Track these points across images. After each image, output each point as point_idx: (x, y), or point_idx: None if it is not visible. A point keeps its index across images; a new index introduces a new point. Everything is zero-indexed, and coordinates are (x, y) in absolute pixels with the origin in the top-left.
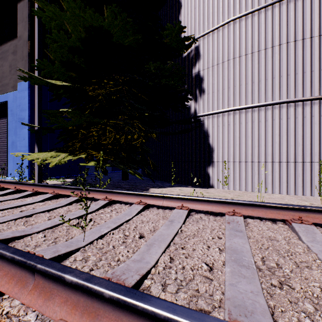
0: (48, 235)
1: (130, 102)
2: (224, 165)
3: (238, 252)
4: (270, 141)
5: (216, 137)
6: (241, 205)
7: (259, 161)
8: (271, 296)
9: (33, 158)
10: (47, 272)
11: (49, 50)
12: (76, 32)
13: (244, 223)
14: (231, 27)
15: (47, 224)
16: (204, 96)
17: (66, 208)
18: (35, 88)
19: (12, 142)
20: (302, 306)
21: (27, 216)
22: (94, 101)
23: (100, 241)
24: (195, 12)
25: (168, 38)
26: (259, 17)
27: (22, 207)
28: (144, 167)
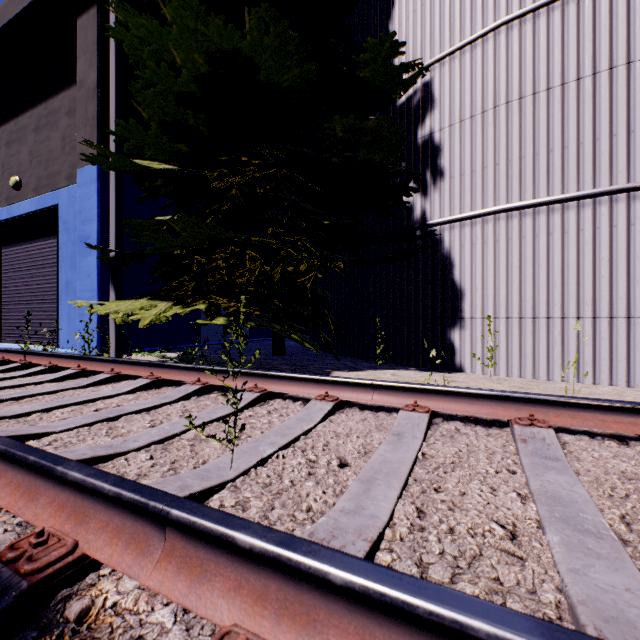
0: (158, 456)
1: (292, 200)
2: (487, 325)
3: (566, 503)
4: (589, 273)
5: (469, 267)
6: (546, 404)
7: (564, 316)
8: None
9: (110, 311)
10: (194, 525)
11: (140, 100)
12: (190, 64)
13: (558, 443)
14: (501, 38)
15: (152, 435)
16: (441, 184)
17: (179, 405)
18: (111, 178)
19: (67, 283)
20: None
21: (110, 419)
22: (220, 201)
23: (263, 470)
24: (424, 13)
25: (368, 68)
26: (565, 12)
27: (96, 402)
28: (319, 330)
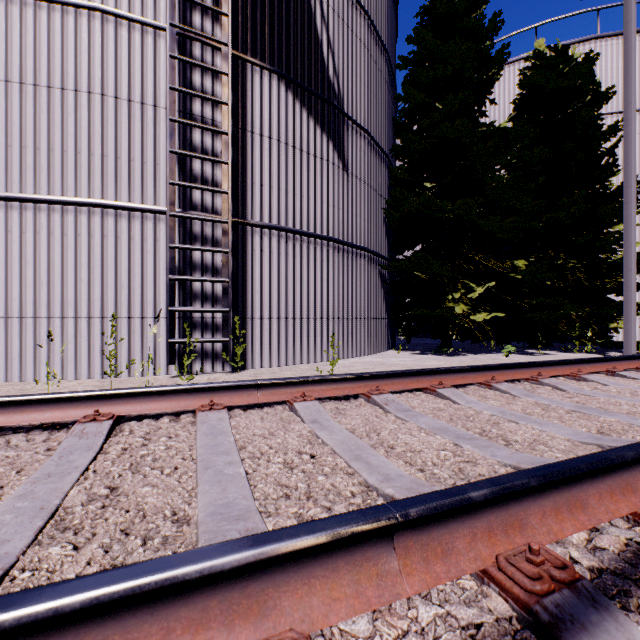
0: None
1: None
2: None
3: None
4: (72, 275)
5: None
6: None
7: (51, 315)
8: None
9: None
10: None
11: None
12: None
13: None
14: None
15: None
16: None
17: None
18: None
19: None
20: None
21: None
22: None
23: None
24: None
25: None
26: (52, 17)
27: None
28: None
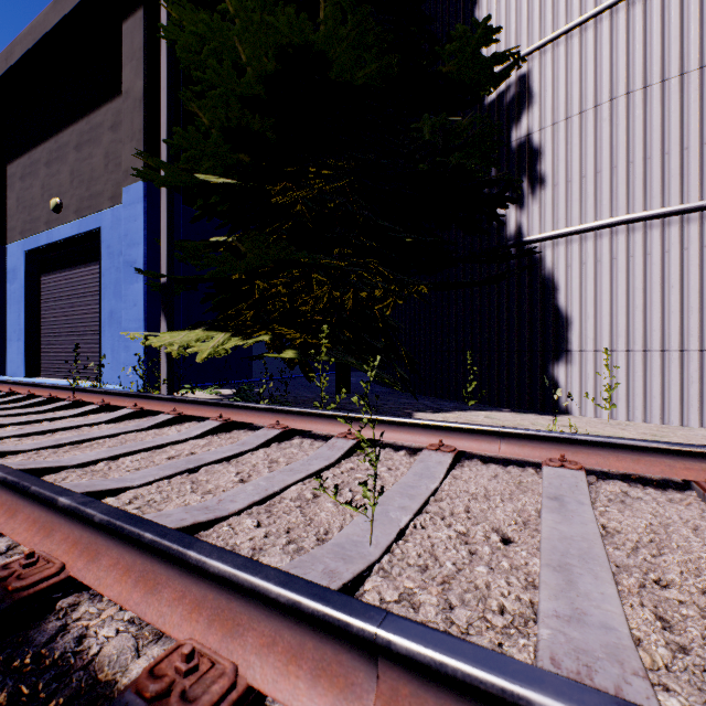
0: (265, 522)
1: (366, 216)
2: (604, 359)
3: None
4: None
5: (577, 291)
6: None
7: (703, 348)
8: None
9: (164, 343)
10: (443, 668)
11: (202, 104)
12: (256, 61)
13: None
14: (619, 16)
15: (249, 493)
16: (542, 194)
17: (262, 453)
18: (162, 196)
19: (111, 312)
20: None
21: (189, 471)
22: (280, 219)
23: (408, 546)
24: None
25: (454, 61)
26: None
27: (165, 448)
28: (394, 365)
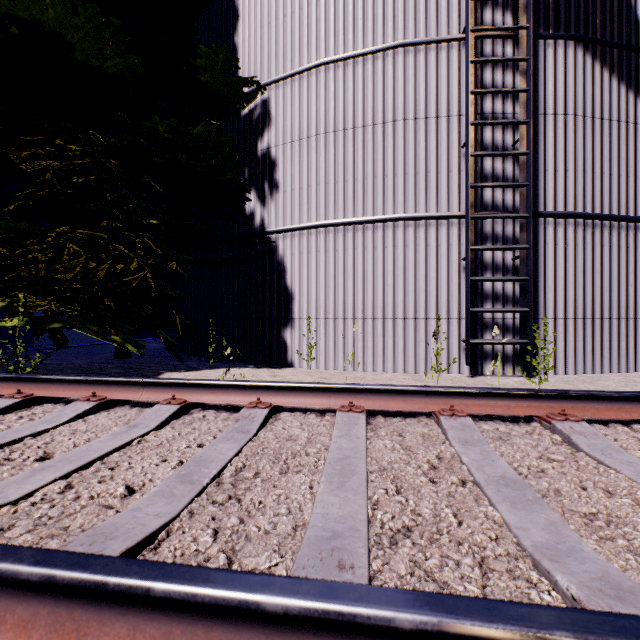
0: None
1: (122, 194)
2: (308, 325)
3: (204, 463)
4: (381, 283)
5: (298, 274)
6: (276, 389)
7: (364, 317)
8: (193, 516)
9: None
10: None
11: None
12: None
13: (263, 419)
14: (321, 76)
15: None
16: (277, 196)
17: None
18: None
19: None
20: (225, 522)
21: None
22: (42, 184)
23: None
24: (263, 35)
25: (208, 74)
26: (365, 68)
27: None
28: (159, 331)
